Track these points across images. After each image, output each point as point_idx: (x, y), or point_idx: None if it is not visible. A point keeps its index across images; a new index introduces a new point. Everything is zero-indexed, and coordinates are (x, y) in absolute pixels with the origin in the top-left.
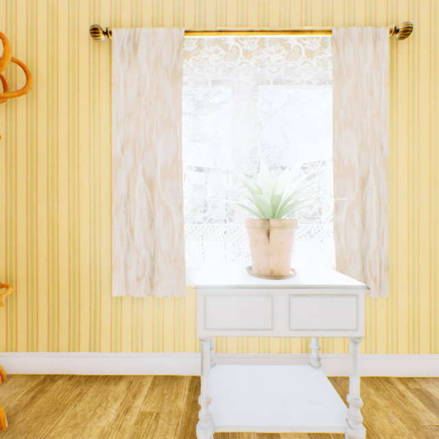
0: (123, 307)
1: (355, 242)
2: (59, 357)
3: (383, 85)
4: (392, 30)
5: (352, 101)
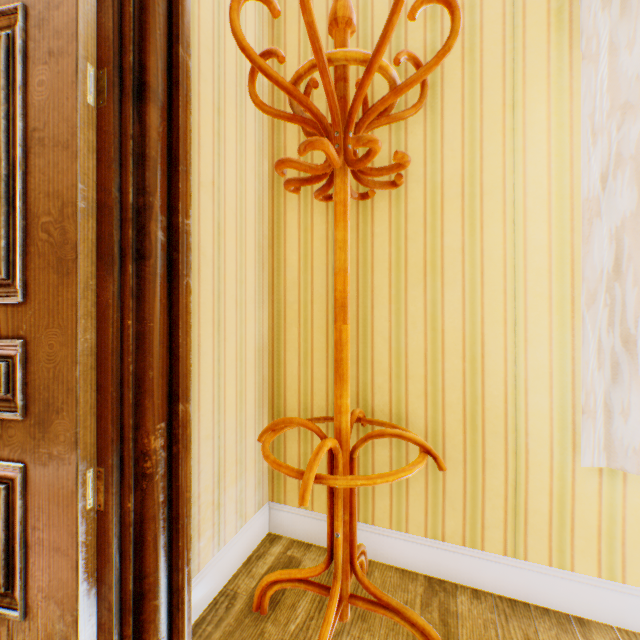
0: (575, 486)
1: None
2: (445, 550)
3: None
4: None
5: None
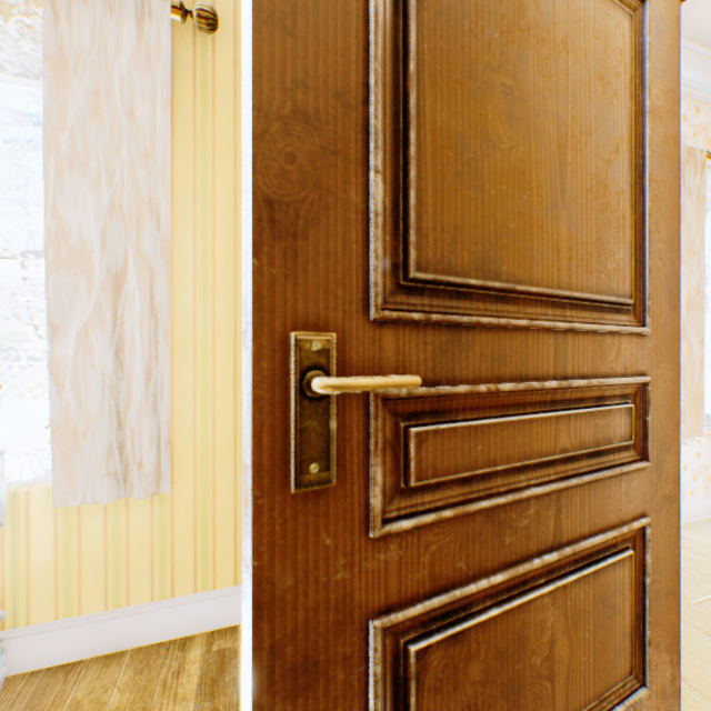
0: None
1: (96, 396)
2: None
3: (160, 104)
4: (178, 8)
5: (87, 121)
